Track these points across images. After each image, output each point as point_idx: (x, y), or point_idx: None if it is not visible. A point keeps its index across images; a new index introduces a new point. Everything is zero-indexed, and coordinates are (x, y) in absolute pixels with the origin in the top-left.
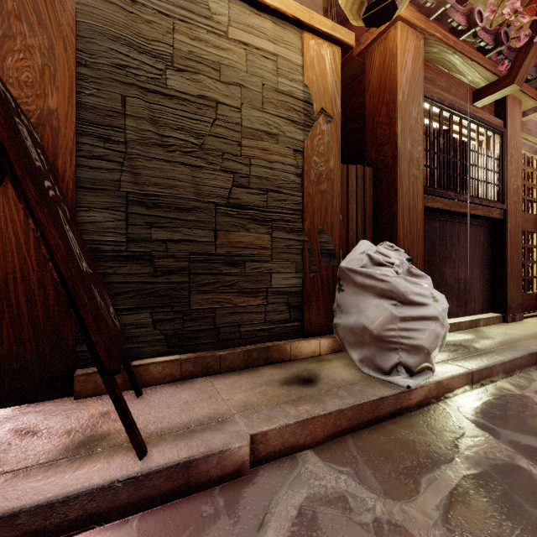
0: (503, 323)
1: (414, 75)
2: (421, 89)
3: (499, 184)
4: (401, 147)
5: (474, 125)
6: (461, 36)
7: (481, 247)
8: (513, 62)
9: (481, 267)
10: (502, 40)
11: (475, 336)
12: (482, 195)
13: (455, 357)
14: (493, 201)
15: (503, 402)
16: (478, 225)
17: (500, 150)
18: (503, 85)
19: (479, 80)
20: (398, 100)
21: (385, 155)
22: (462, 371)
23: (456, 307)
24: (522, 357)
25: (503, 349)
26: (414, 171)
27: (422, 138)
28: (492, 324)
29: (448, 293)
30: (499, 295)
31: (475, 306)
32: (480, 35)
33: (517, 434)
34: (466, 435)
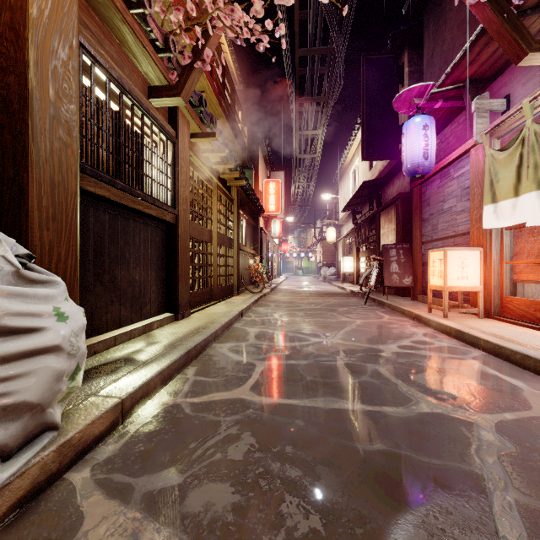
0: (175, 322)
1: (63, 1)
2: (75, 28)
3: (172, 189)
4: (36, 87)
5: (148, 120)
6: (130, 7)
7: (157, 249)
8: (180, 76)
9: (157, 268)
10: (170, 46)
11: (145, 344)
12: (157, 195)
13: (109, 384)
14: (166, 205)
15: (153, 425)
16: (154, 226)
17: (173, 158)
18: (172, 93)
19: (154, 78)
20: (31, 13)
21: (8, 90)
22: (109, 405)
23: (131, 313)
24: (180, 357)
25: (166, 353)
26: (61, 134)
27: (76, 96)
28: (166, 324)
29: (121, 298)
30: (173, 296)
31: (151, 309)
32: (150, 23)
33: (154, 475)
34: (83, 529)
